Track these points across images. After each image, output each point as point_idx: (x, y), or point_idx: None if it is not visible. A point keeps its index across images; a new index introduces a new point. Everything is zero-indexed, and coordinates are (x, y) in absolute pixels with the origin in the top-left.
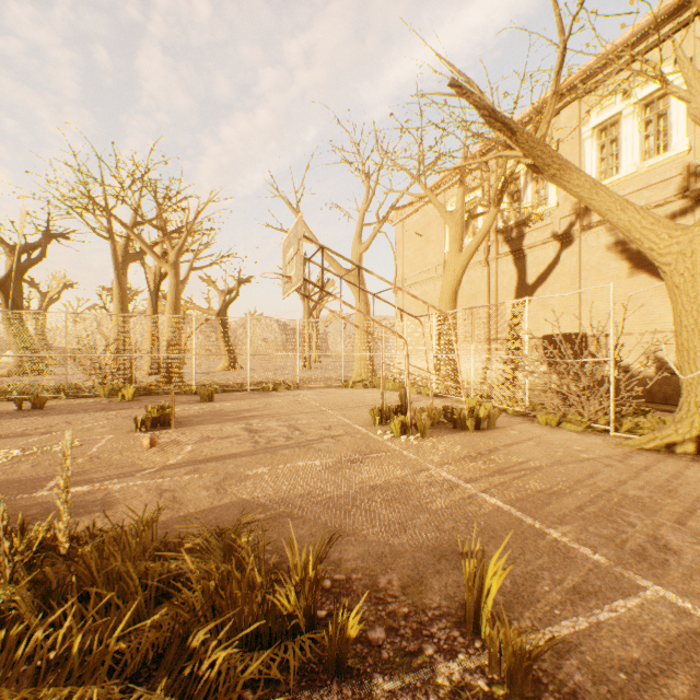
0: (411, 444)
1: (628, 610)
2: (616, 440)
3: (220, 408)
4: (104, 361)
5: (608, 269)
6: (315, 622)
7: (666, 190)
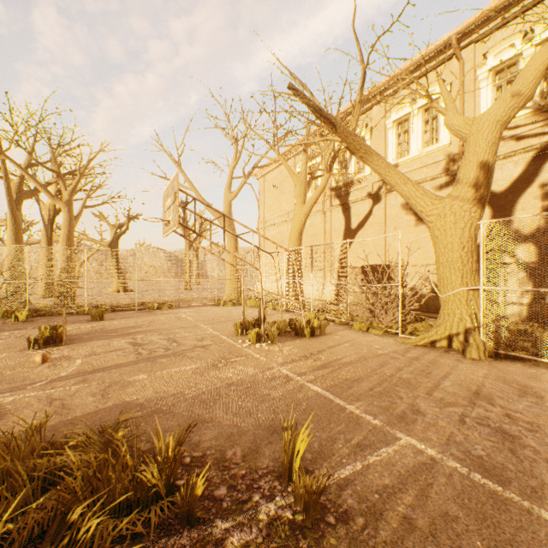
0: (263, 349)
1: (387, 454)
2: (402, 339)
3: (109, 326)
4: None
5: (403, 220)
6: (174, 489)
7: (437, 169)
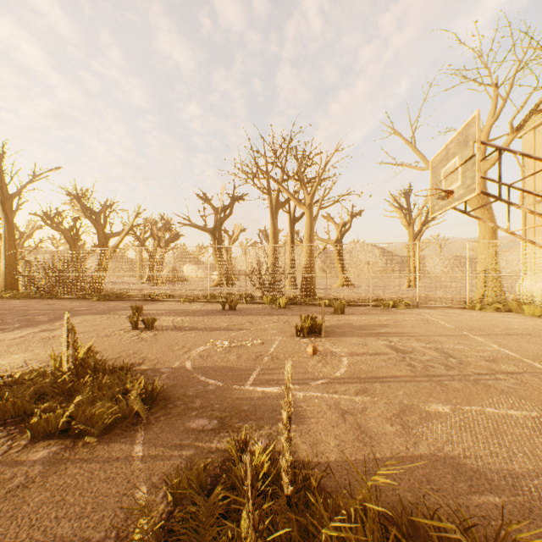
0: None
1: None
2: None
3: (353, 321)
4: (266, 279)
5: None
6: None
7: None
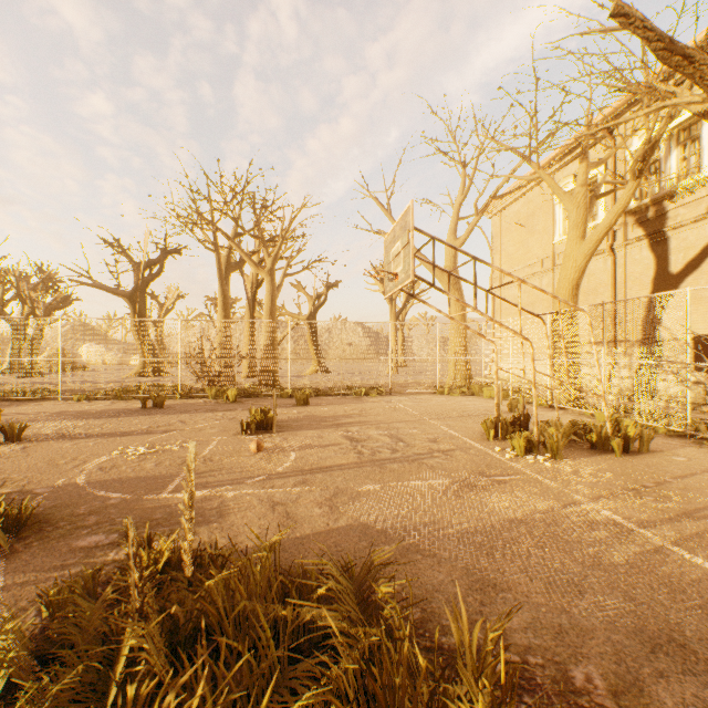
0: (543, 467)
1: None
2: None
3: (316, 413)
4: (211, 364)
5: None
6: None
7: None
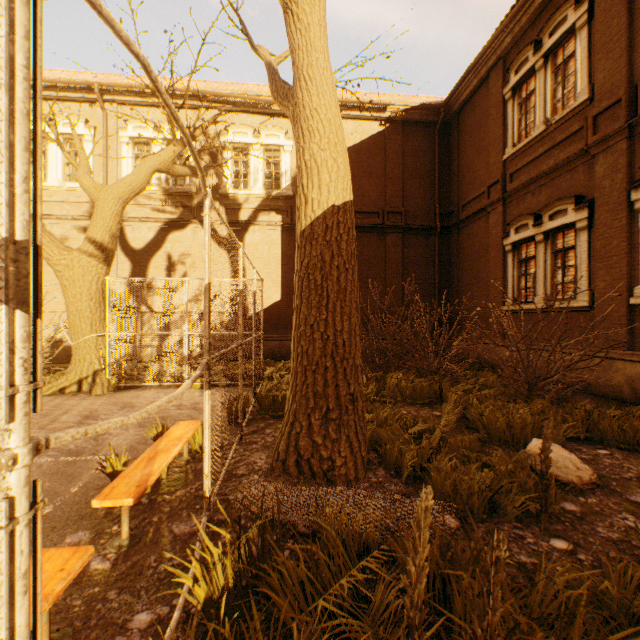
0: None
1: None
2: None
3: None
4: None
5: None
6: None
7: (81, 210)
